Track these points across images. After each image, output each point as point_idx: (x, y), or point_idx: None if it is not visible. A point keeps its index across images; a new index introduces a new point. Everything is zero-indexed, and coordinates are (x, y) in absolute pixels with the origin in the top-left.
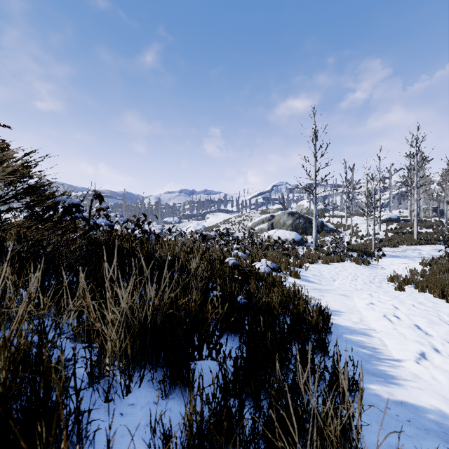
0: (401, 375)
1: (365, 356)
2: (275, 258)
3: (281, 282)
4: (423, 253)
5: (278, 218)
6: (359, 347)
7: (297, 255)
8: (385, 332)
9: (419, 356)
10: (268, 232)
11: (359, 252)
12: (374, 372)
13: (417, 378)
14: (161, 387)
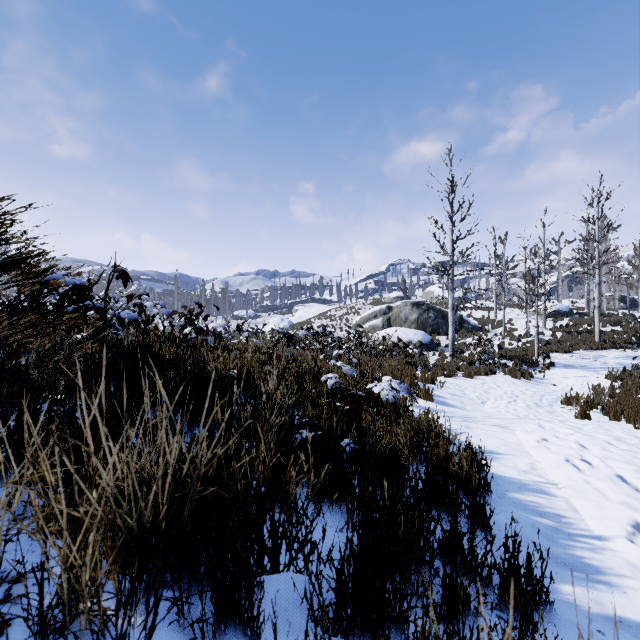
0: (611, 566)
1: (547, 530)
2: (395, 369)
3: (406, 406)
4: (609, 362)
5: (398, 311)
6: (535, 515)
7: (426, 364)
8: (573, 489)
9: (635, 530)
10: (383, 331)
11: (516, 360)
12: (565, 561)
13: (637, 571)
14: (195, 636)
